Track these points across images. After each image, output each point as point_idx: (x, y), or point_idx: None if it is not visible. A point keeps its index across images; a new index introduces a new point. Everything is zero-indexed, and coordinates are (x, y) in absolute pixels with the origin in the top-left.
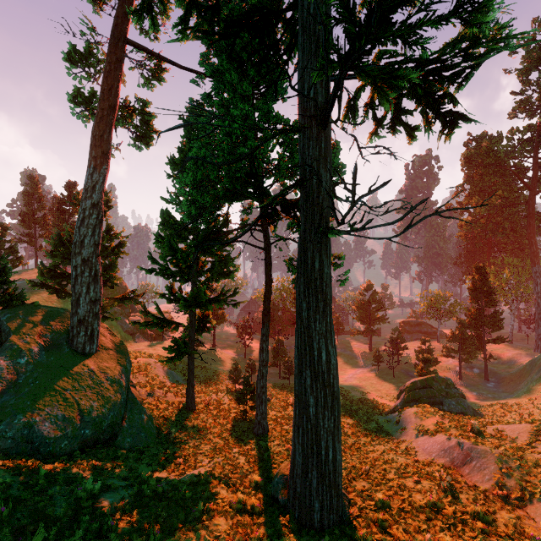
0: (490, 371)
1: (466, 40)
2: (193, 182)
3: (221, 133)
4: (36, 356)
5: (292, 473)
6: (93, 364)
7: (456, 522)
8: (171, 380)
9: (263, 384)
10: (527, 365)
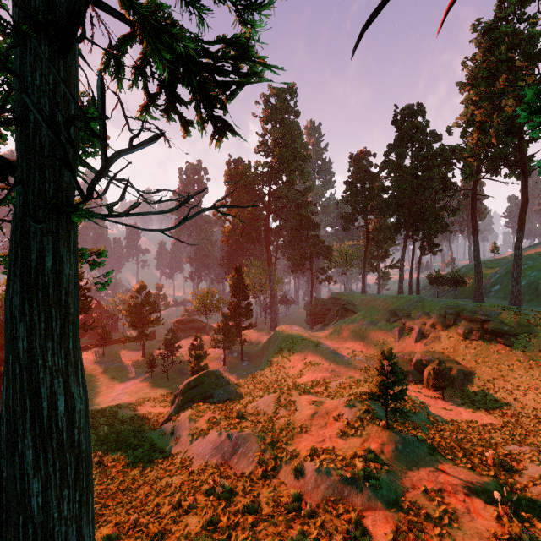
0: (245, 352)
1: (237, 45)
2: None
3: None
4: None
5: None
6: None
7: (231, 531)
8: None
9: None
10: (266, 342)
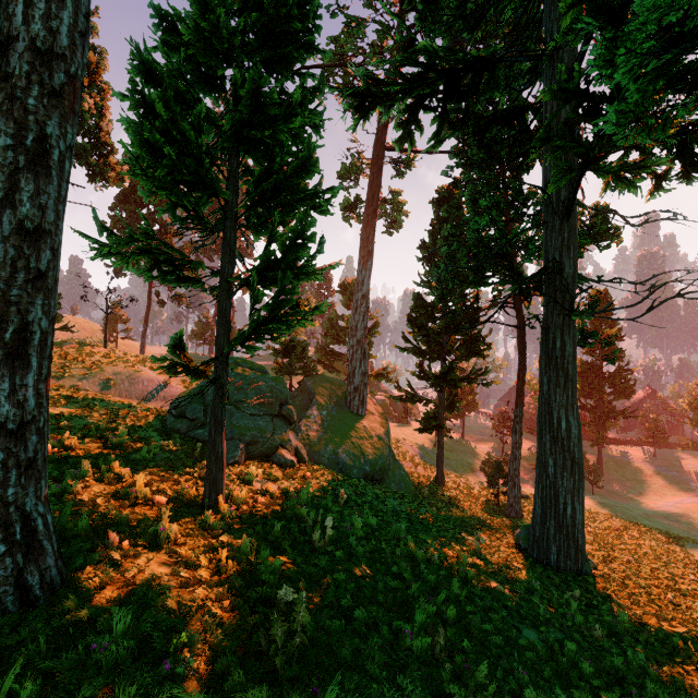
0: None
1: None
2: (444, 272)
3: (469, 231)
4: (331, 411)
5: (532, 523)
6: (365, 423)
7: None
8: (419, 459)
9: (515, 467)
10: None
